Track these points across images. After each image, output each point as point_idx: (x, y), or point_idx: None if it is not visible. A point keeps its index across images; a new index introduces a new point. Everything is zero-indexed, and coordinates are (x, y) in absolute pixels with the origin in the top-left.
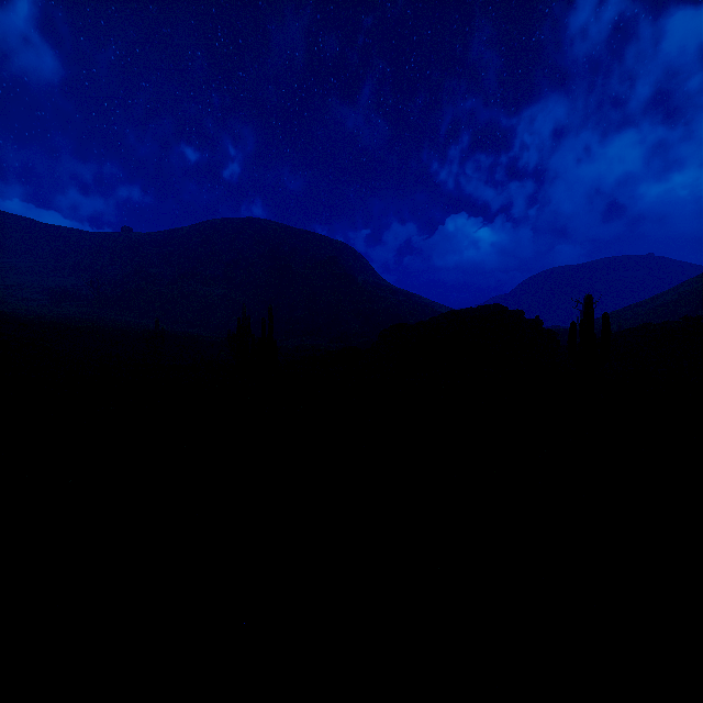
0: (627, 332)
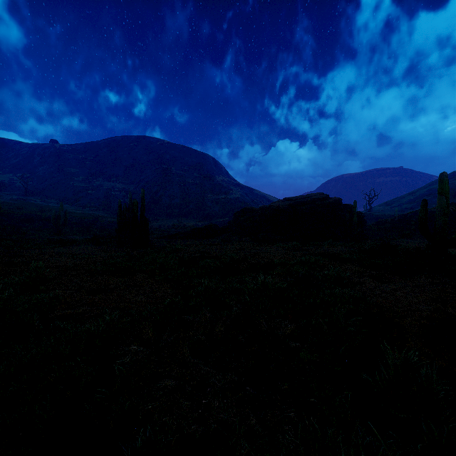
0: (411, 214)
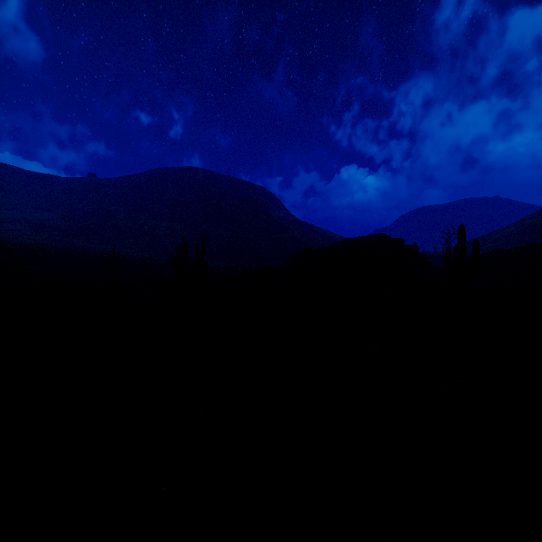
0: (484, 255)
